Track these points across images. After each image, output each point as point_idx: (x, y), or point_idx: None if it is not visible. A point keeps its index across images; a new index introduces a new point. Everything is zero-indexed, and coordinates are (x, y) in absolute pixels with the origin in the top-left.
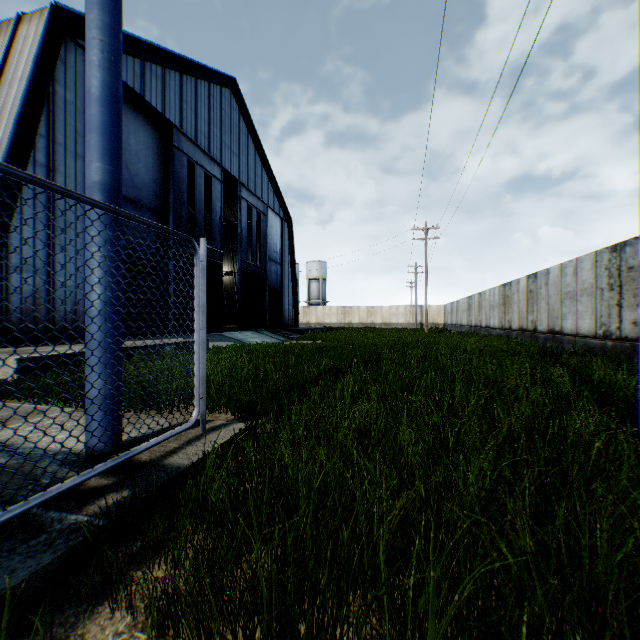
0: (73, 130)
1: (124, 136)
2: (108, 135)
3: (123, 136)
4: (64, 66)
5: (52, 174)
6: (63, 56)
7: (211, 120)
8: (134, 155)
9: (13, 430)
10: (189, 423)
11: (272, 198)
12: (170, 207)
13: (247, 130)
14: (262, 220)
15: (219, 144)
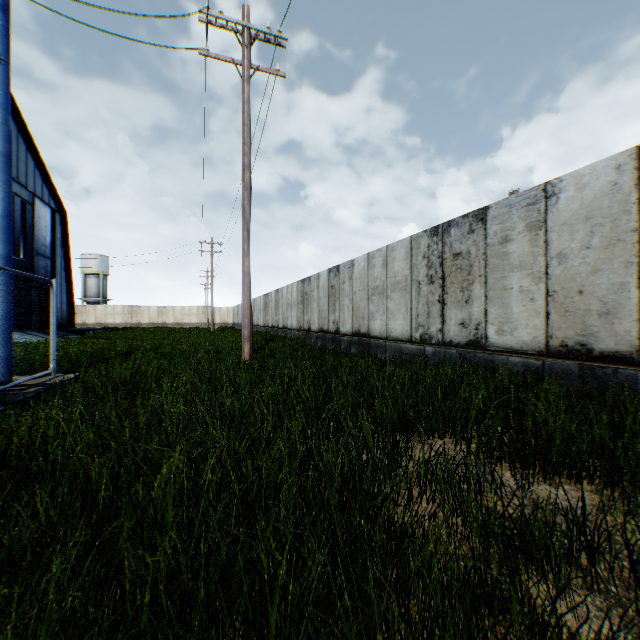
0: None
1: None
2: (9, 232)
3: None
4: None
5: None
6: None
7: None
8: None
9: None
10: (51, 370)
11: (41, 186)
12: None
13: None
14: (29, 210)
15: None
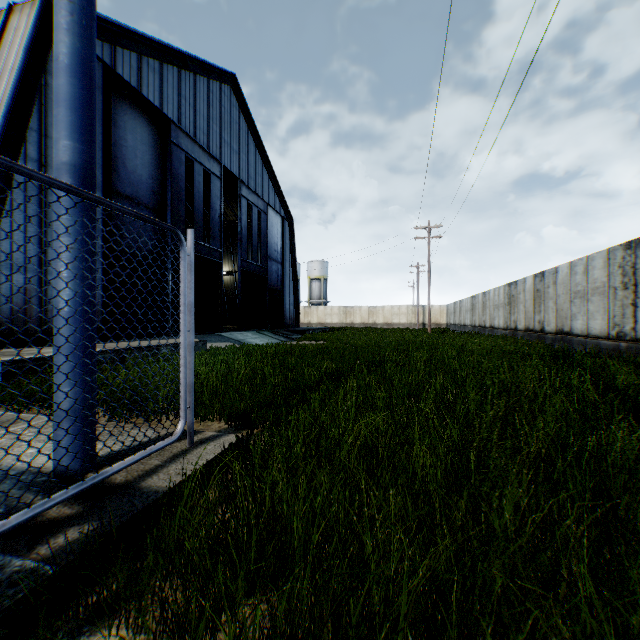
0: None
1: (120, 131)
2: (78, 109)
3: (119, 131)
4: None
5: (44, 169)
6: None
7: (210, 116)
8: (131, 151)
9: None
10: (173, 437)
11: (273, 196)
12: (168, 205)
13: (247, 127)
14: (263, 219)
15: (218, 141)
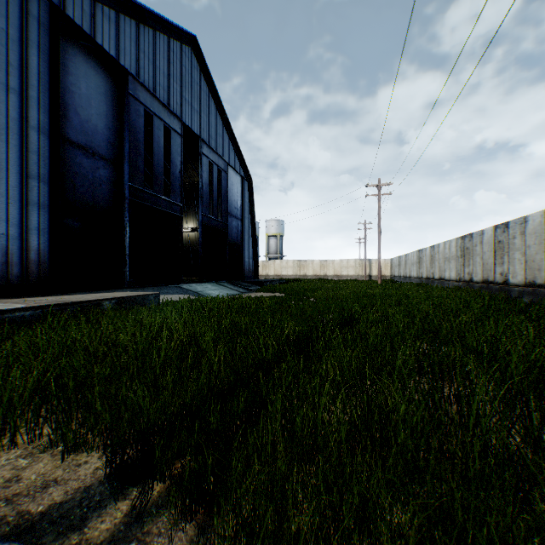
0: (4, 60)
1: (72, 78)
2: None
3: (71, 78)
4: None
5: None
6: None
7: (171, 74)
8: (84, 100)
9: None
10: None
11: (233, 157)
12: (125, 156)
13: (208, 90)
14: (223, 177)
15: (179, 99)
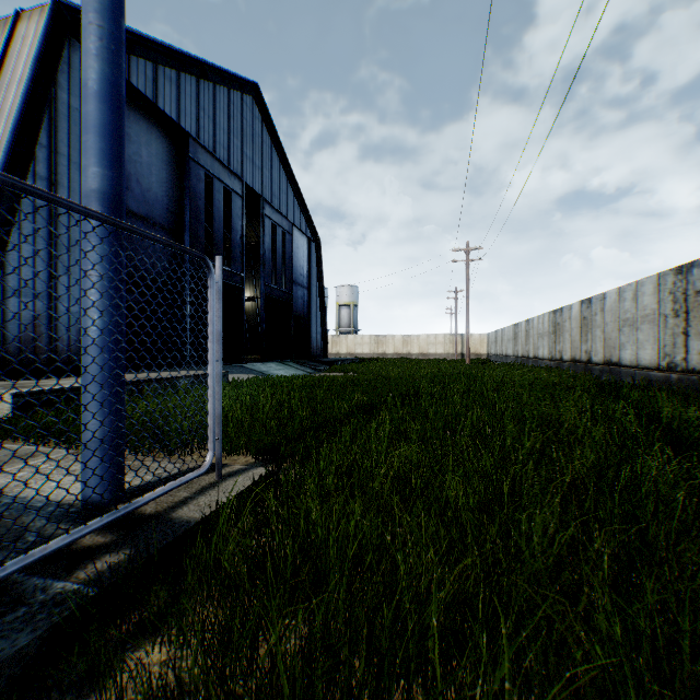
0: (77, 139)
1: (135, 147)
2: (107, 136)
3: (133, 147)
4: (67, 68)
5: (54, 188)
6: (66, 57)
7: (231, 129)
8: (146, 168)
9: (1, 476)
10: (202, 469)
11: (298, 216)
12: (186, 225)
13: (271, 141)
14: (287, 240)
15: (240, 156)
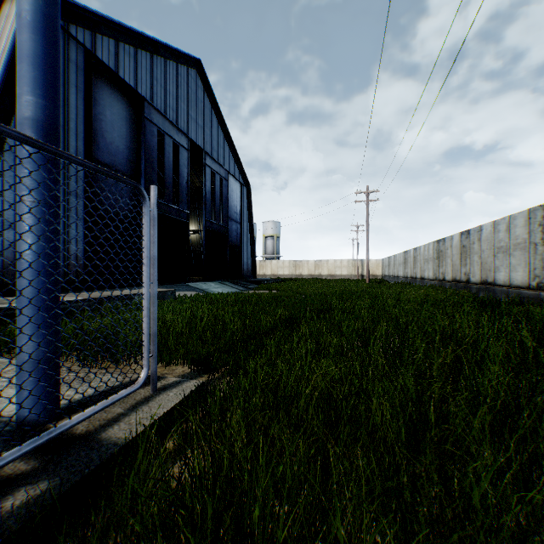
0: None
1: (100, 108)
2: (41, 66)
3: (99, 108)
4: None
5: None
6: None
7: (179, 96)
8: (109, 125)
9: None
10: (136, 385)
11: (233, 166)
12: (142, 172)
13: (211, 106)
14: (224, 185)
15: (186, 117)
